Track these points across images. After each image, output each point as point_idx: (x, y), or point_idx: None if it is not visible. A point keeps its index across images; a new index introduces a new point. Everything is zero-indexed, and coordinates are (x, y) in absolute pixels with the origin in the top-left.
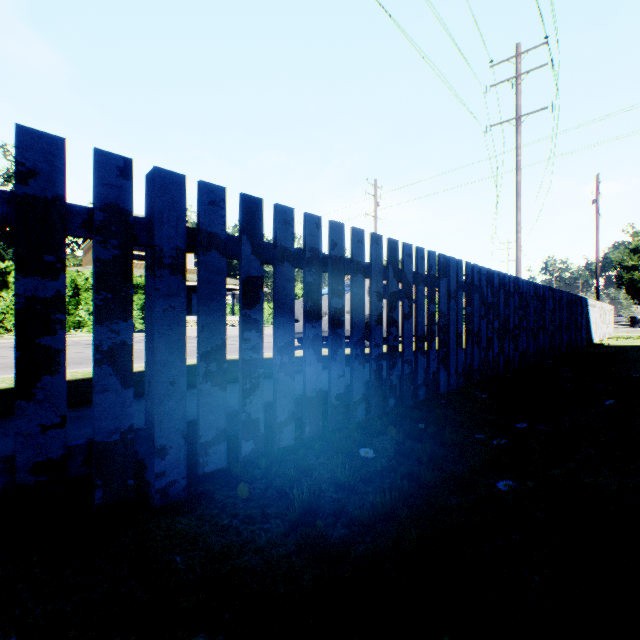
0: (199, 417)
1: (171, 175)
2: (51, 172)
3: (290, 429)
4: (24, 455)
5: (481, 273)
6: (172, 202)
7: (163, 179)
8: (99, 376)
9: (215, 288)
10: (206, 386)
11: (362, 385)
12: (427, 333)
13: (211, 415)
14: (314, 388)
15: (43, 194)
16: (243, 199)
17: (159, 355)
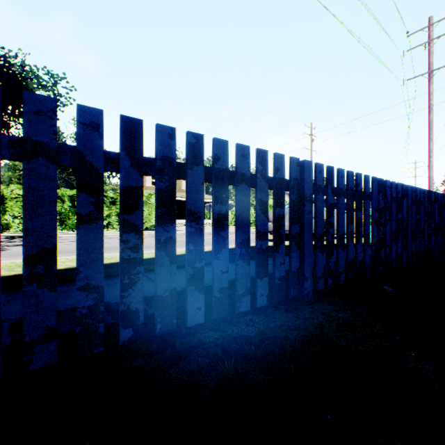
0: (315, 266)
1: (308, 162)
2: (282, 168)
3: (342, 276)
4: (276, 273)
5: (424, 193)
6: (309, 174)
7: (306, 164)
8: (292, 245)
9: (320, 209)
10: (317, 252)
11: (368, 257)
12: (396, 231)
13: (319, 265)
14: (351, 257)
15: (280, 177)
16: (328, 168)
17: (305, 238)
